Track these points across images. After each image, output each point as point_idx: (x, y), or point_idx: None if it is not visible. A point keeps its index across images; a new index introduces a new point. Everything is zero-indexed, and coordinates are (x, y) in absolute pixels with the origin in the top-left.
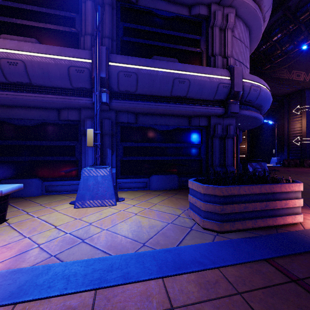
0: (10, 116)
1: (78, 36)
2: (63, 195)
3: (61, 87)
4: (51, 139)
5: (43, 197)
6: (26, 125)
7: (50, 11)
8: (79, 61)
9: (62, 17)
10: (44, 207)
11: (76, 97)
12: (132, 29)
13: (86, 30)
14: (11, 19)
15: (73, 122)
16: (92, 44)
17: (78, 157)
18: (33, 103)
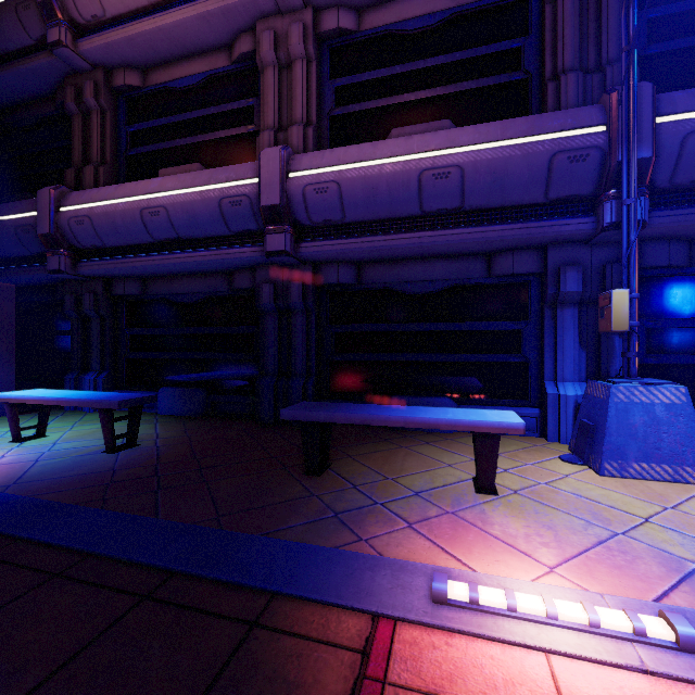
0: (400, 277)
1: (526, 85)
2: (507, 438)
3: (519, 204)
4: (469, 318)
5: (469, 437)
6: (425, 293)
7: (468, 55)
8: (575, 137)
9: (491, 56)
10: (518, 462)
11: (553, 221)
12: (671, 19)
13: (559, 64)
14: (400, 97)
15: (518, 279)
16: (578, 90)
17: (528, 356)
18: (455, 247)
